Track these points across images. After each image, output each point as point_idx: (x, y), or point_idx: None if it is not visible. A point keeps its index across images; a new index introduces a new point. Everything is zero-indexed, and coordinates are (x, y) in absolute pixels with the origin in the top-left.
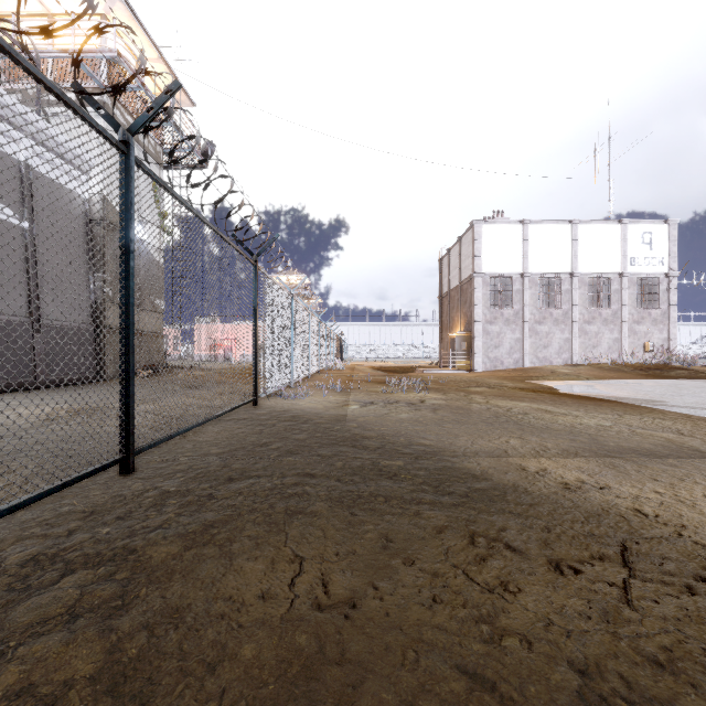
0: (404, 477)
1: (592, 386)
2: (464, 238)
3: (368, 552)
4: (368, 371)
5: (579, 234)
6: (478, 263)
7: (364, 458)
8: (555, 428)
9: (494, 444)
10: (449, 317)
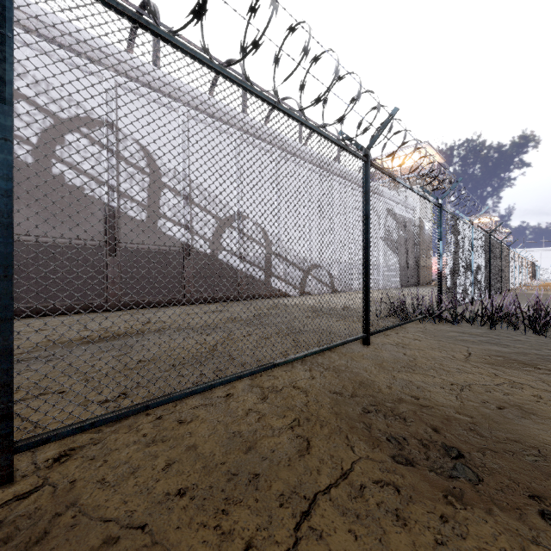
0: None
1: None
2: None
3: None
4: None
5: None
6: None
7: None
8: None
9: None
10: None
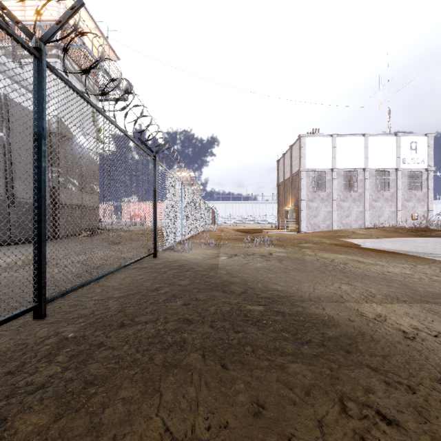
0: (265, 323)
1: (383, 243)
2: (294, 146)
3: (241, 423)
4: (232, 232)
5: (369, 143)
6: (303, 162)
7: (232, 303)
8: (371, 276)
9: (330, 289)
10: (284, 197)
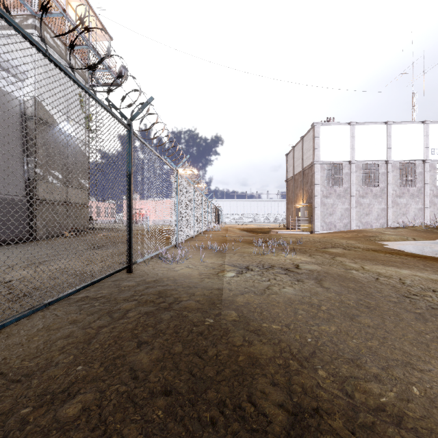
0: None
1: (433, 247)
2: (306, 137)
3: None
4: (237, 231)
5: (392, 132)
6: (317, 153)
7: None
8: None
9: None
10: (294, 193)
